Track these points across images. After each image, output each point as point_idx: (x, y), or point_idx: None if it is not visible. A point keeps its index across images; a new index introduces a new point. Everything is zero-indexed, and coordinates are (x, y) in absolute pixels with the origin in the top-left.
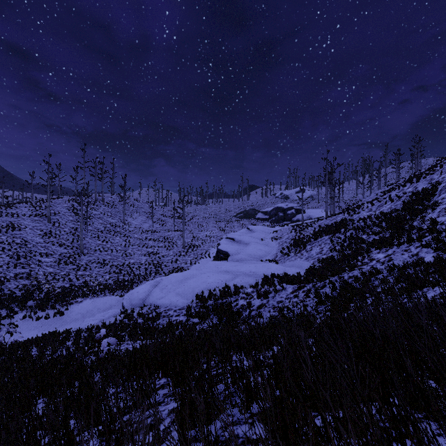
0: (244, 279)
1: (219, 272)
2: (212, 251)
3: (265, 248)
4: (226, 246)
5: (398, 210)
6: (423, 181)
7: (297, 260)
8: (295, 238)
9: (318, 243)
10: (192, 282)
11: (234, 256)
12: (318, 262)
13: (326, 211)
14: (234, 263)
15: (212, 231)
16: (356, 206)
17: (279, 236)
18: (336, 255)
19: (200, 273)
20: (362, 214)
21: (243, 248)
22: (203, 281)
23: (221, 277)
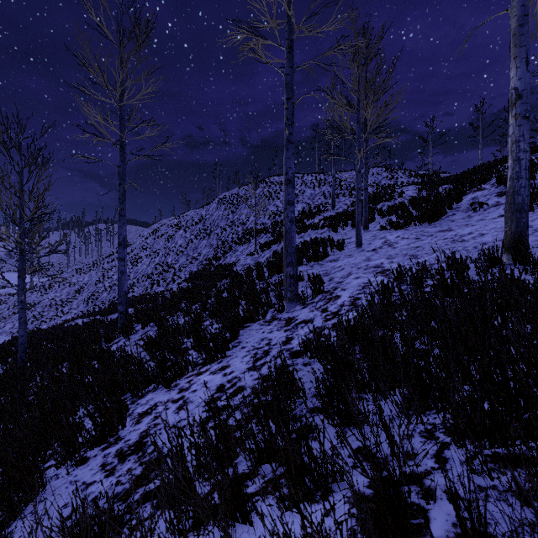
0: None
1: None
2: None
3: None
4: None
5: (70, 295)
6: (88, 275)
7: None
8: None
9: (11, 320)
10: None
11: None
12: (10, 335)
13: None
14: None
15: None
16: (49, 286)
17: None
18: None
19: None
20: (50, 295)
21: None
22: None
23: None
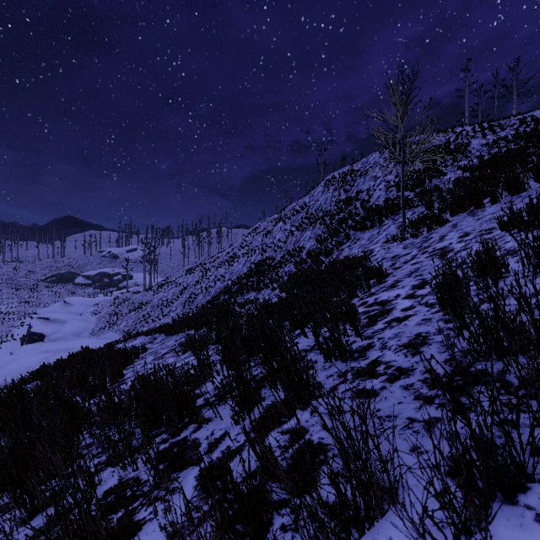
0: (64, 354)
1: (39, 353)
2: (15, 332)
3: (84, 324)
4: (40, 328)
5: (174, 295)
6: (192, 275)
7: (109, 333)
8: (112, 313)
9: (126, 318)
10: (16, 365)
11: (51, 336)
12: (122, 333)
13: (144, 285)
14: (52, 343)
15: (10, 305)
16: (160, 286)
17: (99, 310)
18: (133, 327)
19: (20, 357)
20: (160, 294)
21: (60, 327)
22: (27, 362)
23: (43, 356)
